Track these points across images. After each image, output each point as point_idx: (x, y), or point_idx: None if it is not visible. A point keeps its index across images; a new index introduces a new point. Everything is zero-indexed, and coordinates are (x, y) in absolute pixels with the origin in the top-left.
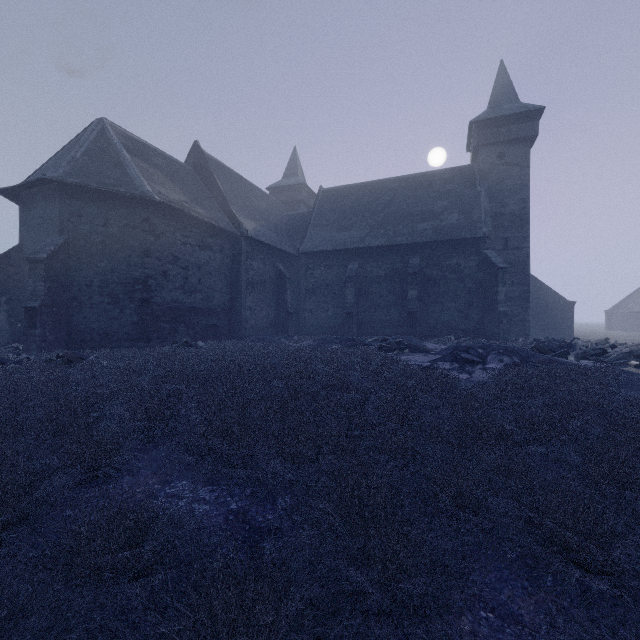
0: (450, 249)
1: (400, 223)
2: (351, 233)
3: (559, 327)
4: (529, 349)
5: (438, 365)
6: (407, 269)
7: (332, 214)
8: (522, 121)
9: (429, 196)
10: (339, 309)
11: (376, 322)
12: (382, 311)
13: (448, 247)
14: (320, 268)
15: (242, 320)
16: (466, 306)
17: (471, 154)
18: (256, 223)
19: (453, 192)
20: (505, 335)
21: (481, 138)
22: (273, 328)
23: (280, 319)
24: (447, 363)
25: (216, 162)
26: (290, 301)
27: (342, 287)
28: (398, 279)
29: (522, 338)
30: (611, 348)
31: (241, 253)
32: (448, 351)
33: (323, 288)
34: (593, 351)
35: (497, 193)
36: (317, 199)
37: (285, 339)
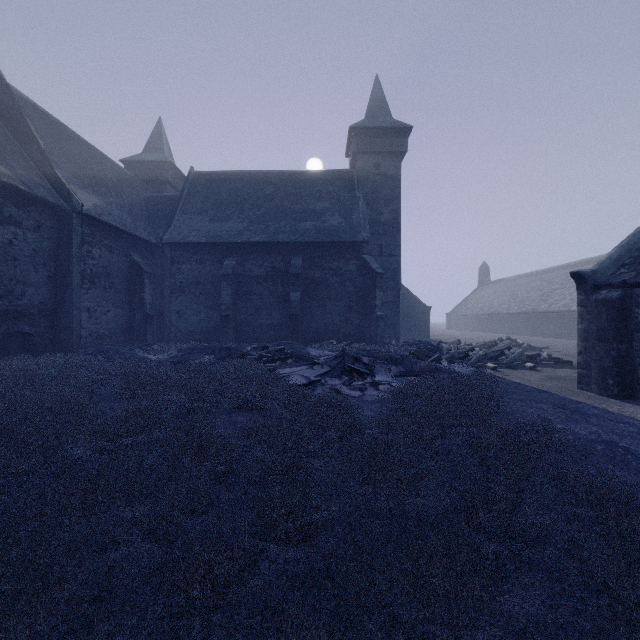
0: (332, 251)
1: (282, 220)
2: (228, 225)
3: (420, 329)
4: (410, 356)
5: (326, 380)
6: (289, 269)
7: (205, 201)
8: (394, 136)
9: (311, 195)
10: (213, 311)
11: (256, 326)
12: (263, 314)
13: (330, 249)
14: (190, 262)
15: (74, 325)
16: (347, 310)
17: (350, 160)
18: (100, 198)
19: (334, 194)
20: (382, 339)
21: (360, 145)
22: (125, 334)
23: (135, 323)
24: (336, 377)
25: (34, 107)
26: (150, 301)
27: (217, 286)
28: (280, 280)
29: (395, 341)
30: (471, 351)
31: (72, 235)
32: (335, 362)
33: (194, 286)
34: (459, 355)
35: (373, 201)
36: (187, 182)
37: (140, 349)
